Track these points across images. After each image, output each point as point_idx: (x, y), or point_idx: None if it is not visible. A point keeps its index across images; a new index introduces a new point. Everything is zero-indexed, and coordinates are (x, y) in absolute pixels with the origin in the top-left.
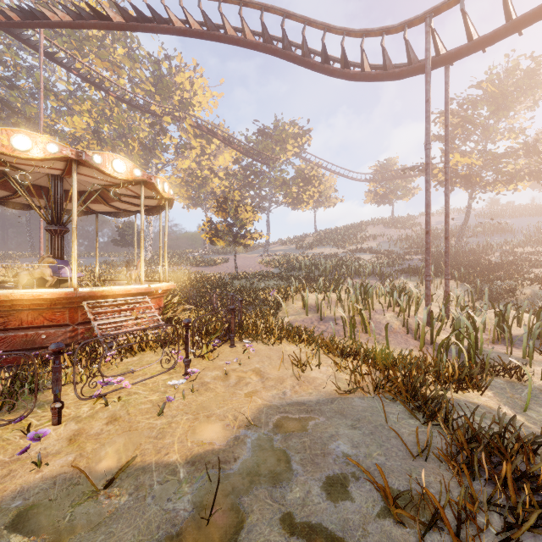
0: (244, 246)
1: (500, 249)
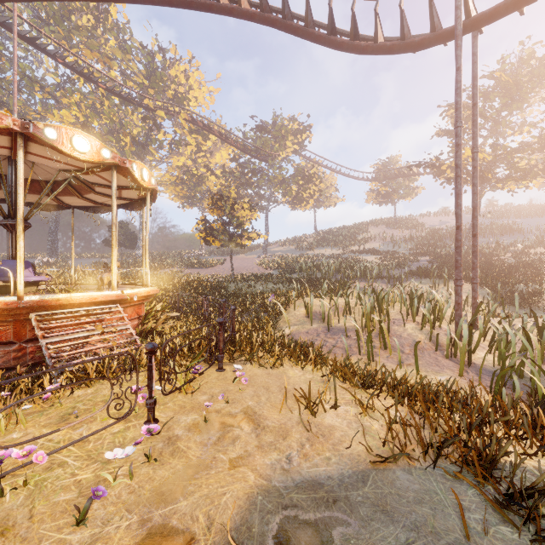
0: (241, 247)
1: (513, 250)
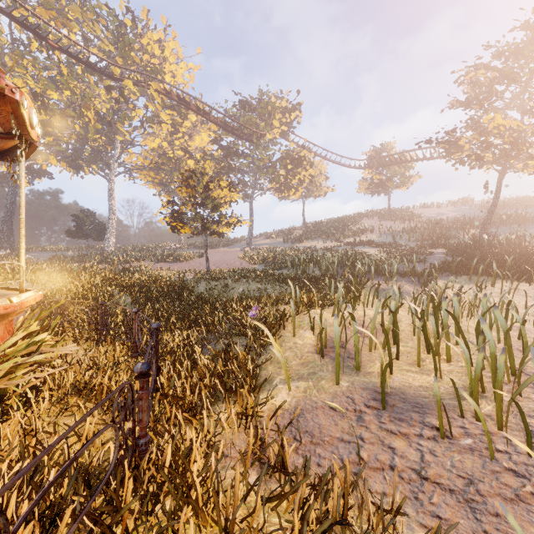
0: (218, 236)
1: None
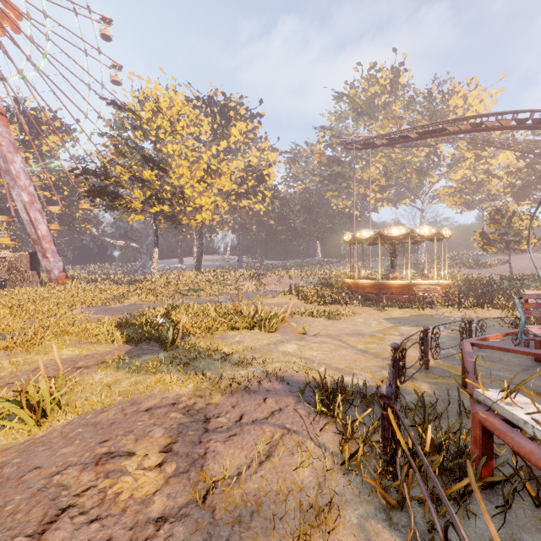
0: (520, 251)
1: None
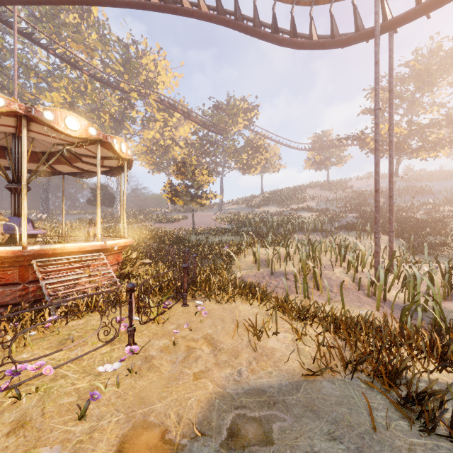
0: (200, 205)
1: (424, 208)
